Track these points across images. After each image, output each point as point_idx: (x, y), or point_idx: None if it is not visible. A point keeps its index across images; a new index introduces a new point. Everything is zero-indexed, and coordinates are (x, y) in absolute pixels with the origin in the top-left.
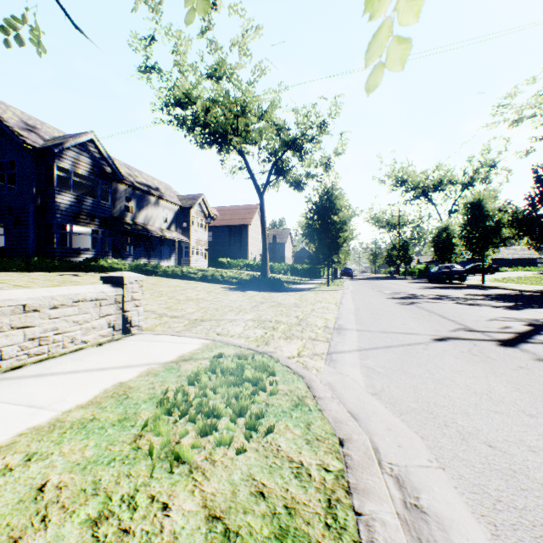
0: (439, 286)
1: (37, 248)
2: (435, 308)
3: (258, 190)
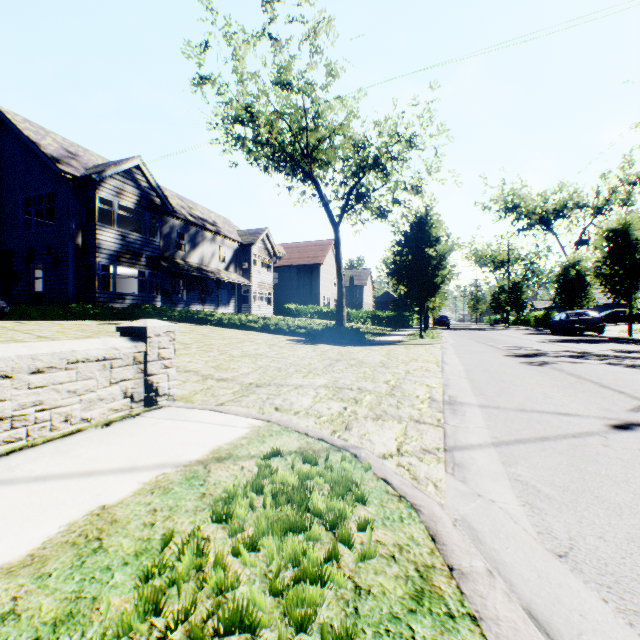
0: (568, 339)
1: (78, 292)
2: (582, 371)
3: (332, 221)
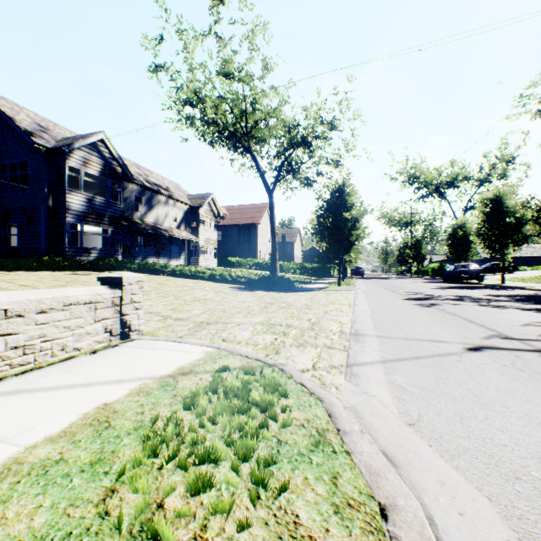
0: (455, 286)
1: (49, 247)
2: (458, 310)
3: (267, 188)
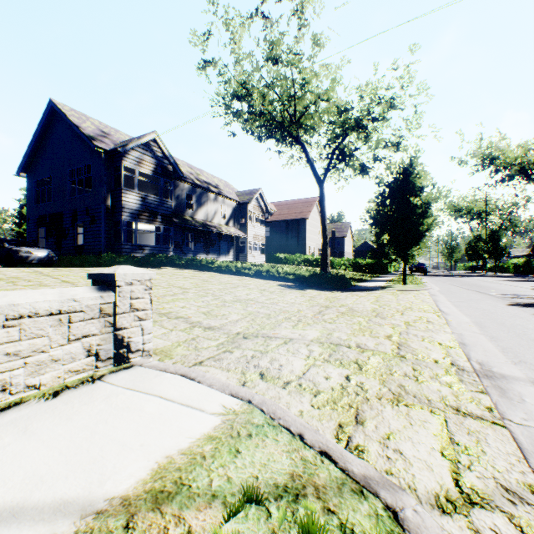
0: None
1: (108, 245)
2: None
3: (317, 178)
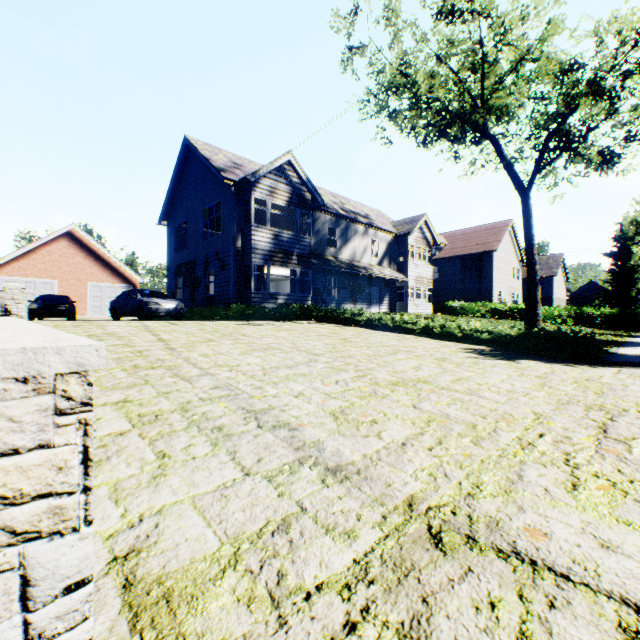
0: None
1: (238, 294)
2: None
3: (517, 185)
